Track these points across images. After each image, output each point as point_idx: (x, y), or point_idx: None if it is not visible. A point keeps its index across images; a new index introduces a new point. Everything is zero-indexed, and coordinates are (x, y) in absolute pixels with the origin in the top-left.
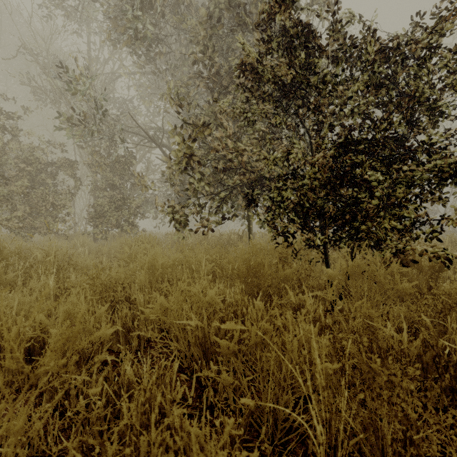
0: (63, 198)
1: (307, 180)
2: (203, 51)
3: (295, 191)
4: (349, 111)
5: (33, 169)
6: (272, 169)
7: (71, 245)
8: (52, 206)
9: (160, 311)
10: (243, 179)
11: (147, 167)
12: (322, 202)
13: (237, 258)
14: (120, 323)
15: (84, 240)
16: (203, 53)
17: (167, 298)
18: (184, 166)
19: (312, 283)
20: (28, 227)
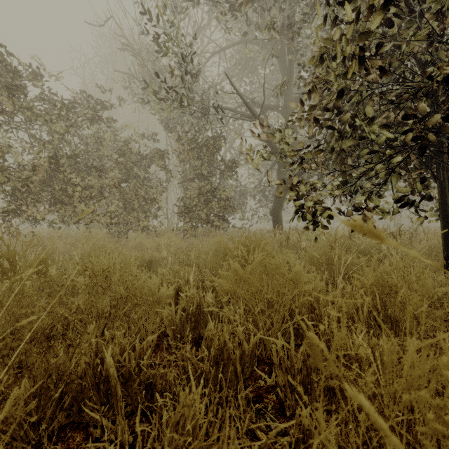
0: (155, 191)
1: None
2: None
3: None
4: None
5: (127, 162)
6: None
7: (156, 244)
8: (144, 201)
9: None
10: None
11: (239, 151)
12: None
13: None
14: None
15: (170, 238)
16: None
17: None
18: (340, 93)
19: None
20: (125, 223)
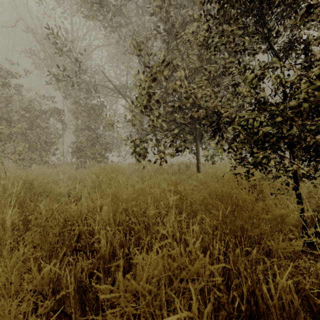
0: (53, 137)
1: (293, 102)
2: (160, 11)
3: (270, 118)
4: (319, 35)
5: (31, 115)
6: (232, 101)
7: (55, 172)
8: (45, 143)
9: (124, 300)
10: (197, 115)
11: (114, 113)
12: (294, 131)
13: (208, 191)
14: (72, 282)
15: (66, 168)
16: (161, 9)
17: (131, 232)
18: (144, 105)
19: (293, 221)
20: (29, 159)
